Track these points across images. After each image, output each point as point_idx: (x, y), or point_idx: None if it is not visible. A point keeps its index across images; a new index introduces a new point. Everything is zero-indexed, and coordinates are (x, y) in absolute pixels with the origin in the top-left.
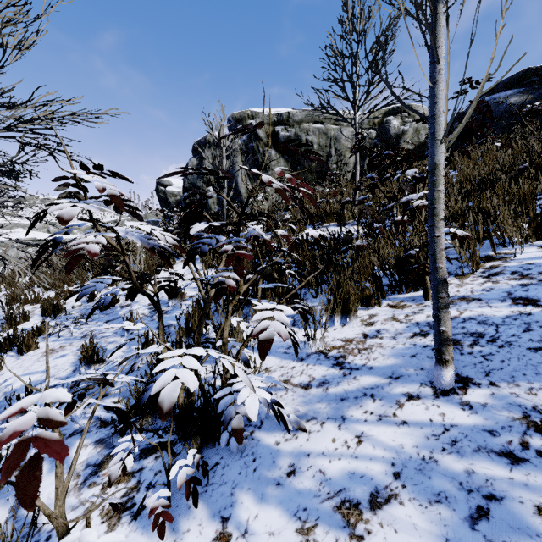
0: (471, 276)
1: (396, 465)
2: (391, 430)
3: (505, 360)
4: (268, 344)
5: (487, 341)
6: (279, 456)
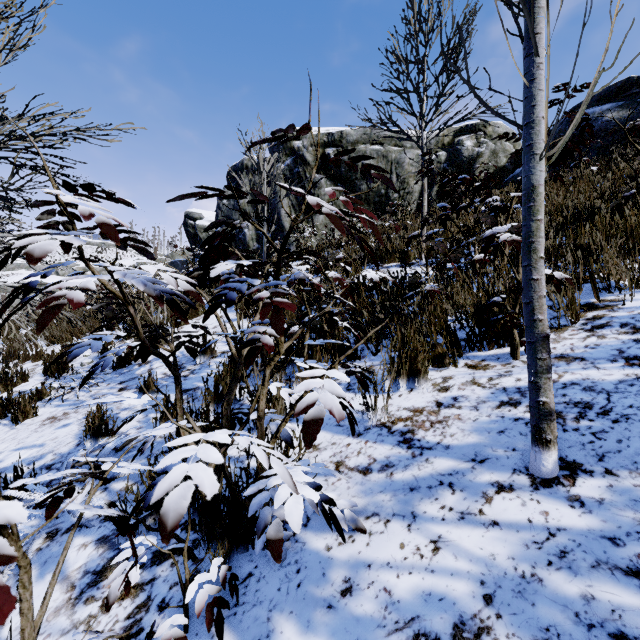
0: (569, 329)
1: (487, 584)
2: (478, 534)
3: (622, 439)
4: (316, 425)
5: (597, 414)
6: (330, 566)
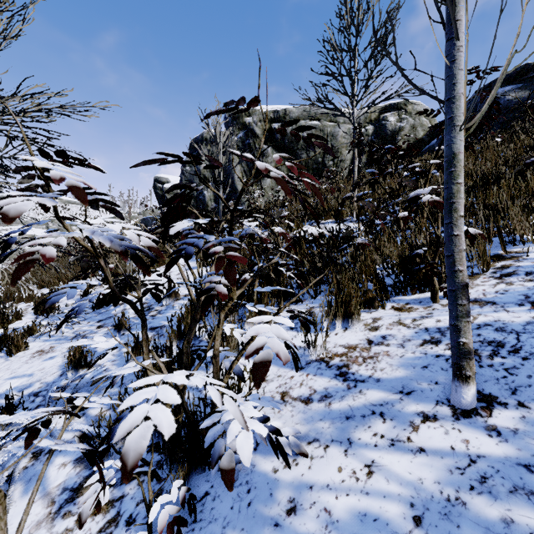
0: (481, 277)
1: (416, 506)
2: (407, 459)
3: (532, 375)
4: (265, 367)
5: (508, 352)
6: (277, 487)
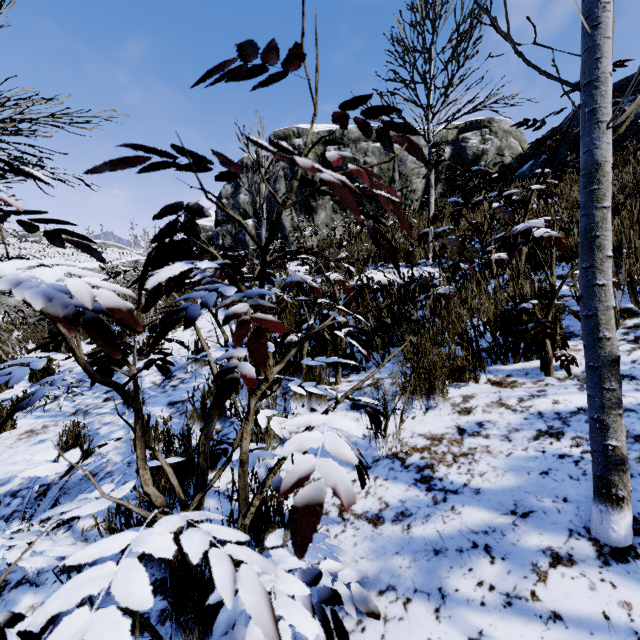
0: None
1: None
2: (534, 633)
3: None
4: (313, 517)
5: None
6: None
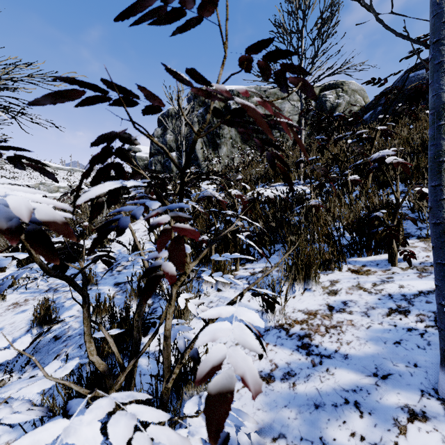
0: None
1: None
2: None
3: None
4: (225, 405)
5: None
6: None
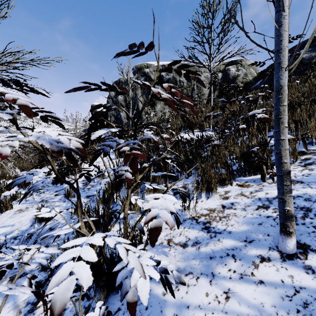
0: (292, 165)
1: None
2: (251, 288)
3: None
4: (157, 232)
5: (314, 215)
6: (165, 306)
